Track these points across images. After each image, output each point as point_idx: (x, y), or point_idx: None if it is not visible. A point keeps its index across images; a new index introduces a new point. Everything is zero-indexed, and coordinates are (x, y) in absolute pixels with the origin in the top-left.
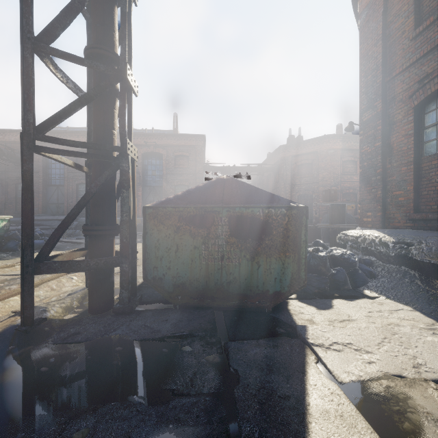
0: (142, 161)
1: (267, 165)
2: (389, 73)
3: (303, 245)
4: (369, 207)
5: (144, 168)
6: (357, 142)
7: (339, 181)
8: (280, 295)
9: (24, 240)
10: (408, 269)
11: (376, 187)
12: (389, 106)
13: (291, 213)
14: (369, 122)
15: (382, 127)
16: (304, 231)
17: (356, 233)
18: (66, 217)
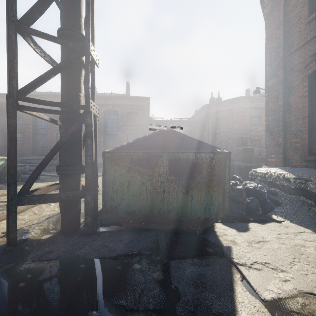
0: (103, 116)
1: (194, 119)
2: (289, 50)
3: (227, 182)
4: (273, 151)
5: (105, 121)
6: (261, 102)
7: (248, 130)
8: (209, 221)
9: (9, 179)
10: (305, 199)
11: (278, 136)
12: (289, 74)
13: (218, 157)
14: (273, 86)
15: (283, 90)
16: (228, 171)
17: (264, 171)
18: (42, 161)
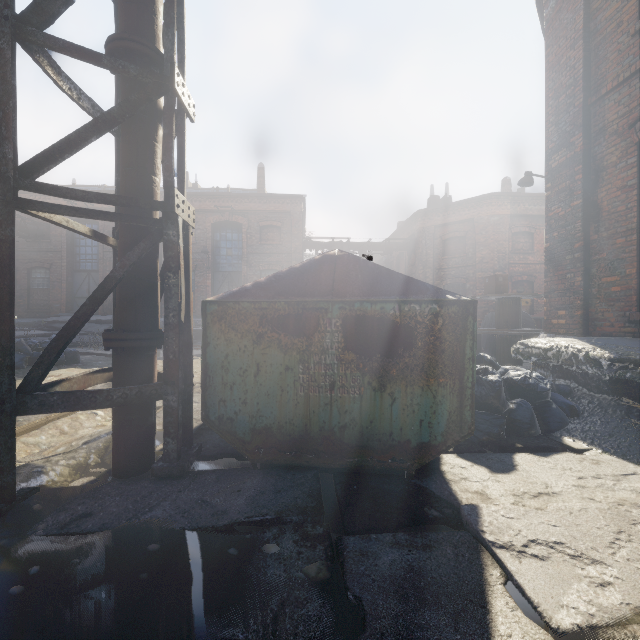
0: (211, 234)
1: (397, 241)
2: (595, 90)
3: (468, 365)
4: (562, 302)
5: (215, 244)
6: (534, 205)
7: (507, 263)
8: (430, 450)
9: None
10: (634, 403)
11: (574, 271)
12: (595, 142)
13: (449, 311)
14: (561, 168)
15: (584, 176)
16: (471, 342)
17: (545, 344)
18: (71, 319)
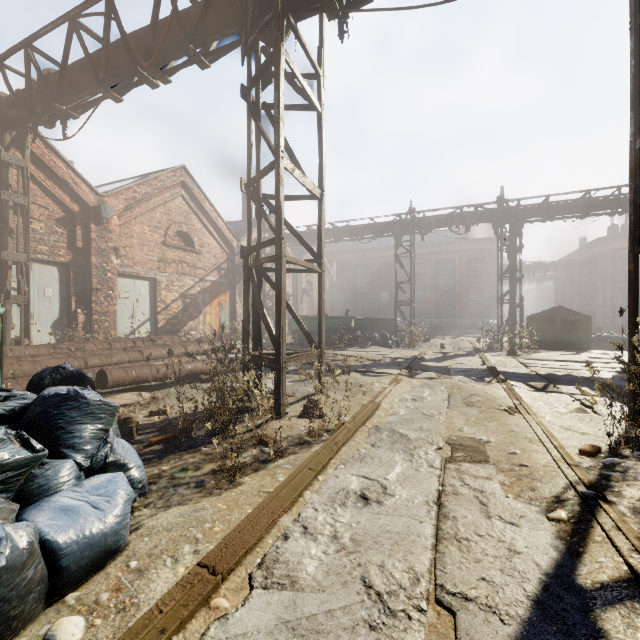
0: (435, 267)
1: (578, 257)
2: None
3: (589, 328)
4: None
5: (436, 273)
6: None
7: None
8: (581, 344)
9: (501, 325)
10: None
11: None
12: None
13: (585, 318)
14: None
15: None
16: (590, 324)
17: None
18: (508, 320)
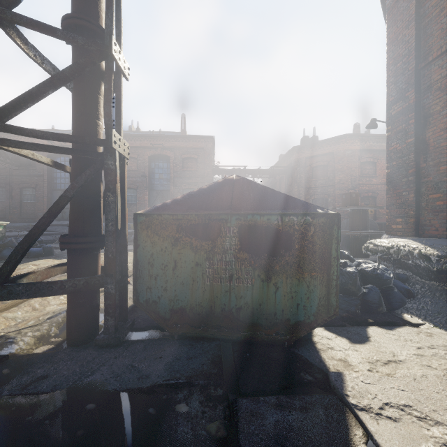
0: (148, 164)
1: (279, 168)
2: (424, 58)
3: (334, 262)
4: (399, 213)
5: (151, 171)
6: (377, 142)
7: (357, 183)
8: (304, 326)
9: None
10: None
11: (408, 190)
12: (424, 96)
13: (319, 221)
14: (399, 115)
15: (416, 121)
16: (336, 245)
17: (387, 243)
18: (33, 228)
